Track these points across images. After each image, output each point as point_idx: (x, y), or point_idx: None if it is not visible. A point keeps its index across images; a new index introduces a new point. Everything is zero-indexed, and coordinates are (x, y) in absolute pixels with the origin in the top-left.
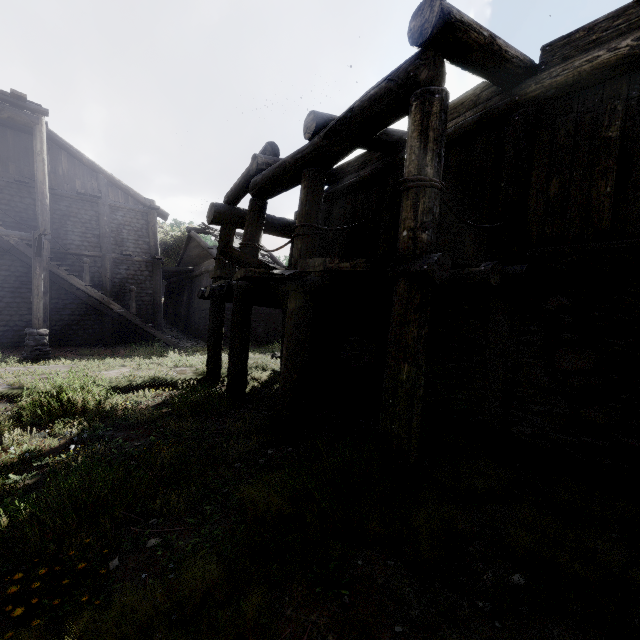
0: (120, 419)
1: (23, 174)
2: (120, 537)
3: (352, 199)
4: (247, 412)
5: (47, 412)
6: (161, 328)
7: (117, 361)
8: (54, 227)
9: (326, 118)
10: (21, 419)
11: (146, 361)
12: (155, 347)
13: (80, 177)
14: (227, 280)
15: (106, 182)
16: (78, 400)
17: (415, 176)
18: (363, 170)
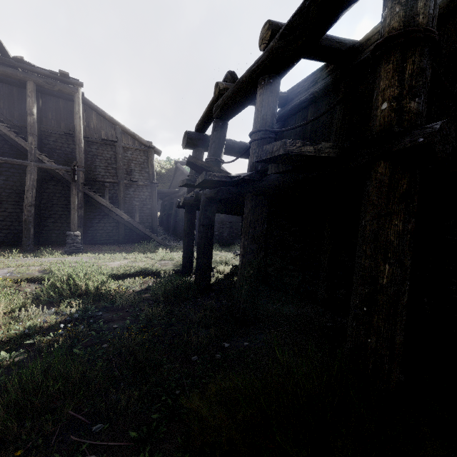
0: (109, 302)
1: (69, 128)
2: (52, 452)
3: (302, 116)
4: (210, 301)
5: (61, 293)
6: (156, 232)
7: (122, 255)
8: (88, 163)
9: (281, 26)
10: (39, 298)
11: (142, 255)
12: (151, 245)
13: (104, 128)
14: (195, 190)
15: (120, 131)
16: (82, 284)
17: (401, 29)
18: (313, 87)
